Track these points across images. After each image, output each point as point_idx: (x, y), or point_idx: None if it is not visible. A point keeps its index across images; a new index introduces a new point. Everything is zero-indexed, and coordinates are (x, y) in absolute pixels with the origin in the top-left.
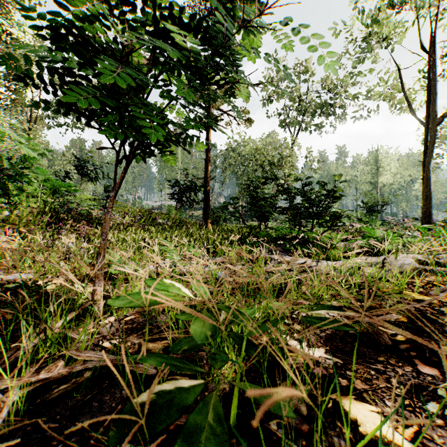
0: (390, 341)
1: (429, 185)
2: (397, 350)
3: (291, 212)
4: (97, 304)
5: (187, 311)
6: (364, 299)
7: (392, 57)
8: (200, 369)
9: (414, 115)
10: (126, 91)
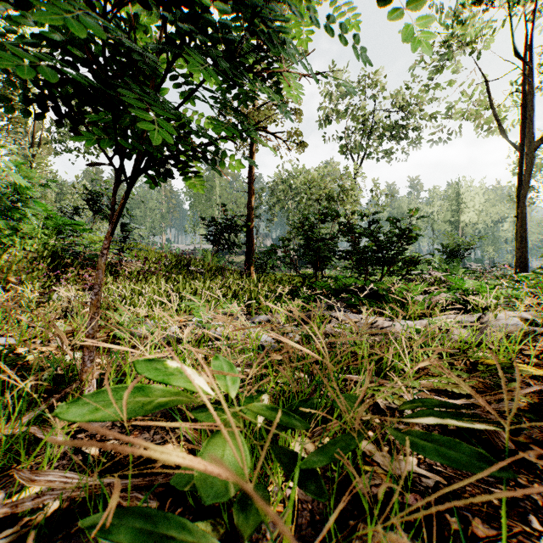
0: (511, 445)
1: (525, 224)
2: (525, 459)
3: (355, 257)
4: (87, 386)
5: (175, 456)
6: (463, 376)
7: (479, 67)
8: (214, 540)
9: (506, 138)
10: (119, 73)
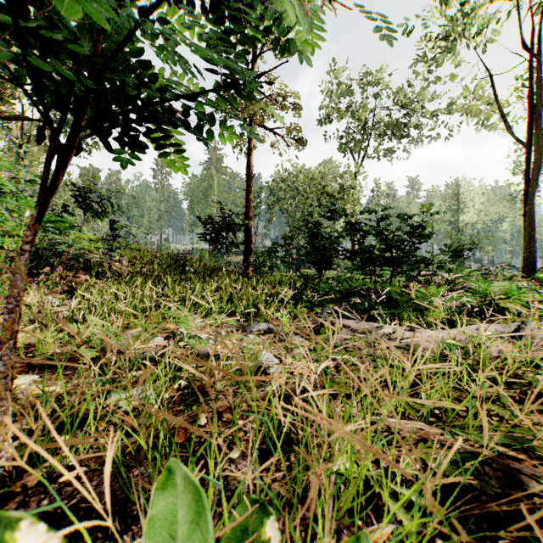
0: None
1: (533, 223)
2: None
3: (361, 257)
4: None
5: None
6: None
7: (483, 62)
8: None
9: (512, 134)
10: None
